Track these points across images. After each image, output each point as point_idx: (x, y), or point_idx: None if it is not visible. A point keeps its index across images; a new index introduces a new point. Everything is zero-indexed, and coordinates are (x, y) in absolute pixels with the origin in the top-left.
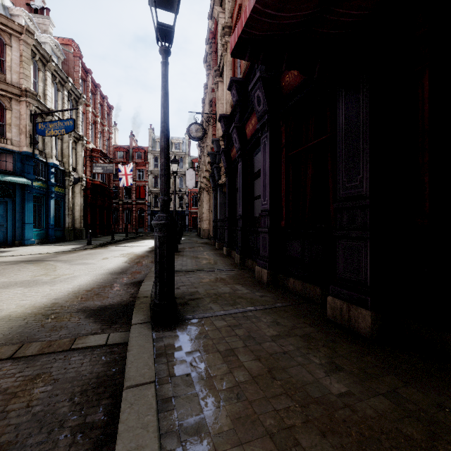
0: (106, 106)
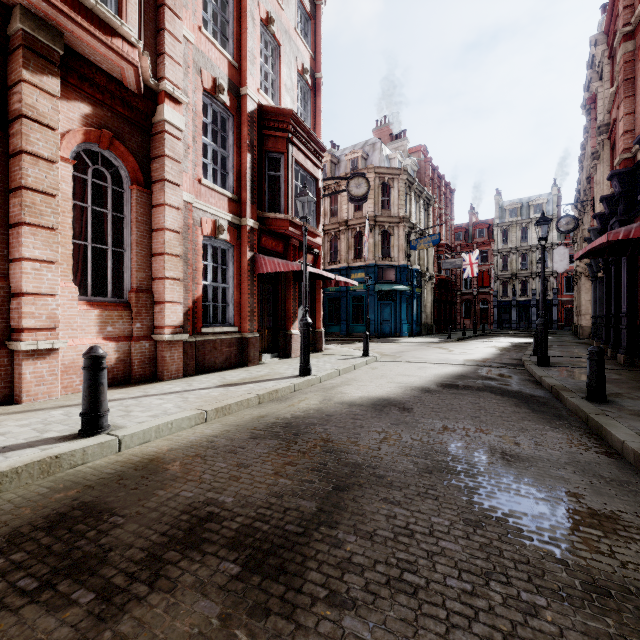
0: (448, 193)
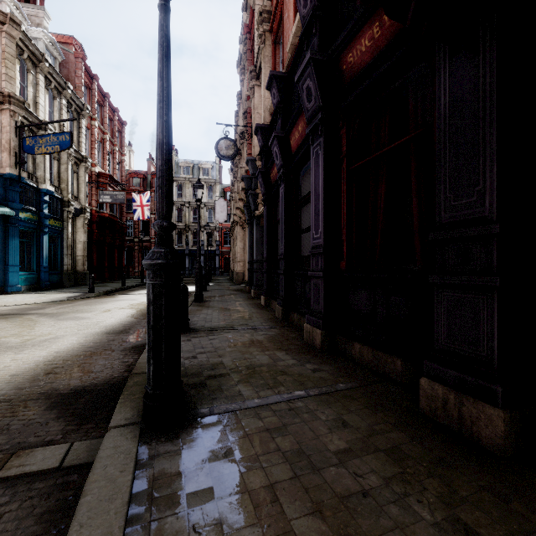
0: (116, 121)
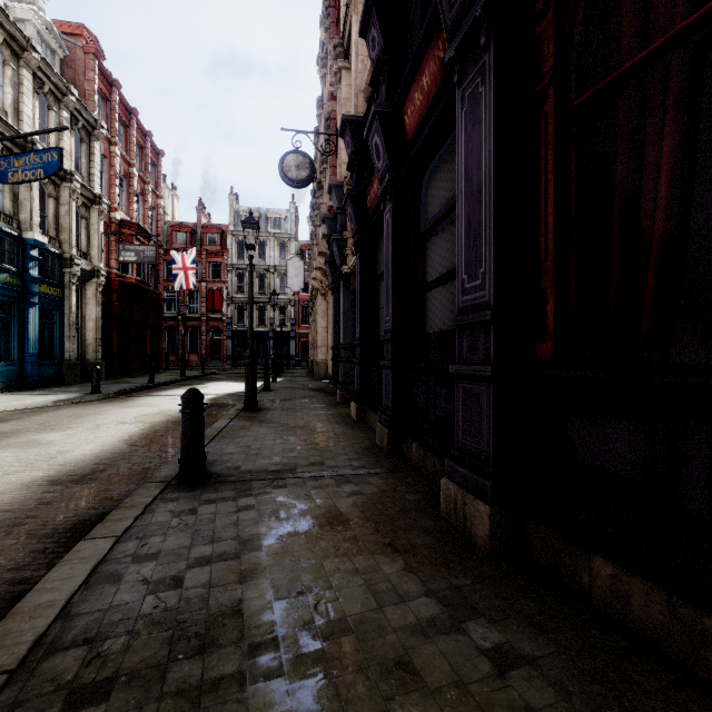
0: (149, 150)
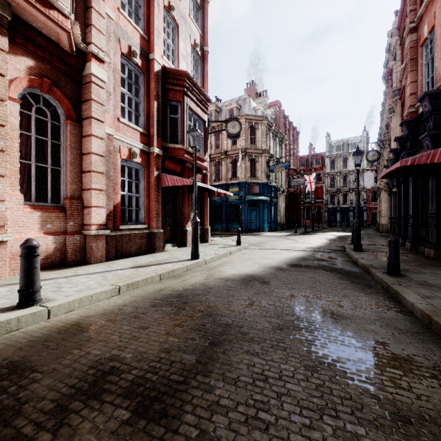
0: (295, 134)
